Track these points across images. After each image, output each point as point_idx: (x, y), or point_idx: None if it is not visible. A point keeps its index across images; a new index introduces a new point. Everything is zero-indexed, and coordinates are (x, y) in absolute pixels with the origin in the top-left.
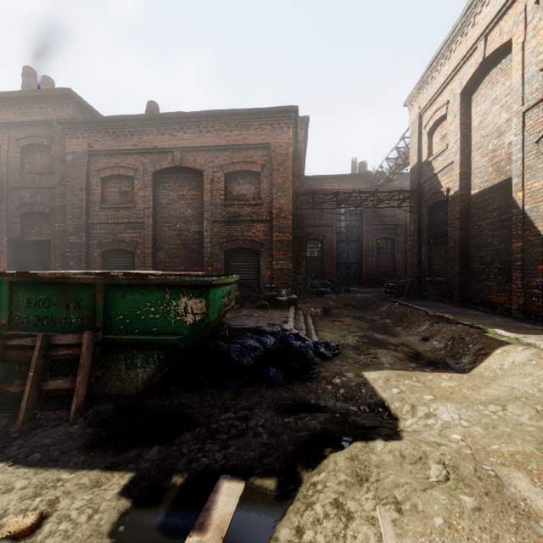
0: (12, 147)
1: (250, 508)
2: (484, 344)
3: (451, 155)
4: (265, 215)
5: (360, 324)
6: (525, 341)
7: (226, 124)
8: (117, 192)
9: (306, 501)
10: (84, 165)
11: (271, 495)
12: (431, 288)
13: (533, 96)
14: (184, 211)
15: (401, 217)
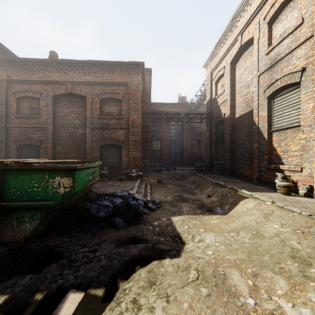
0: None
1: (84, 309)
2: (236, 198)
3: (226, 96)
4: (125, 125)
5: (176, 188)
6: (255, 196)
7: (100, 69)
8: (28, 107)
9: (118, 301)
10: (4, 88)
11: (99, 299)
12: (216, 167)
13: (262, 67)
14: (74, 121)
15: (204, 128)
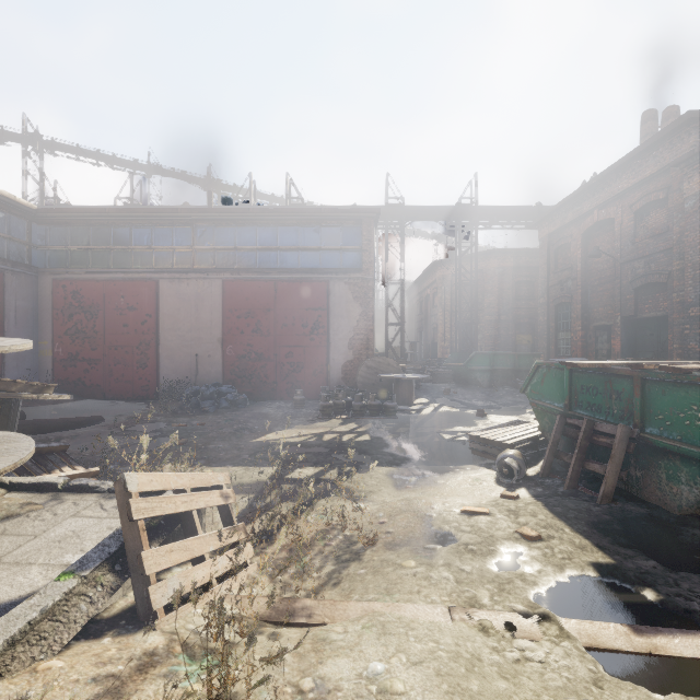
0: (625, 217)
1: None
2: None
3: None
4: None
5: None
6: None
7: None
8: None
9: None
10: None
11: None
12: None
13: None
14: None
15: None
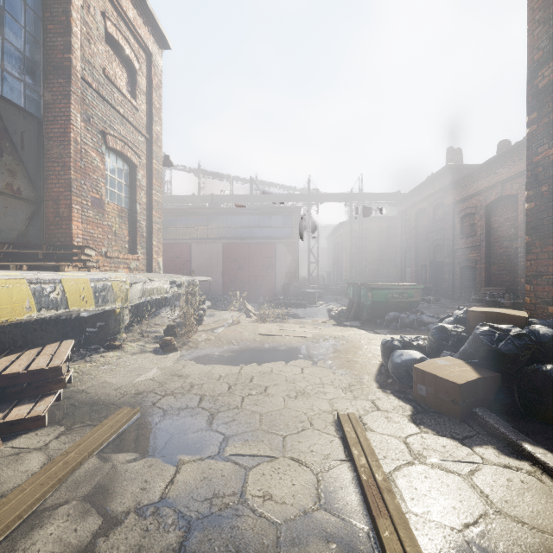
0: (430, 208)
1: None
2: None
3: None
4: None
5: None
6: None
7: None
8: (468, 225)
9: None
10: (451, 212)
11: None
12: None
13: None
14: (508, 231)
15: None
